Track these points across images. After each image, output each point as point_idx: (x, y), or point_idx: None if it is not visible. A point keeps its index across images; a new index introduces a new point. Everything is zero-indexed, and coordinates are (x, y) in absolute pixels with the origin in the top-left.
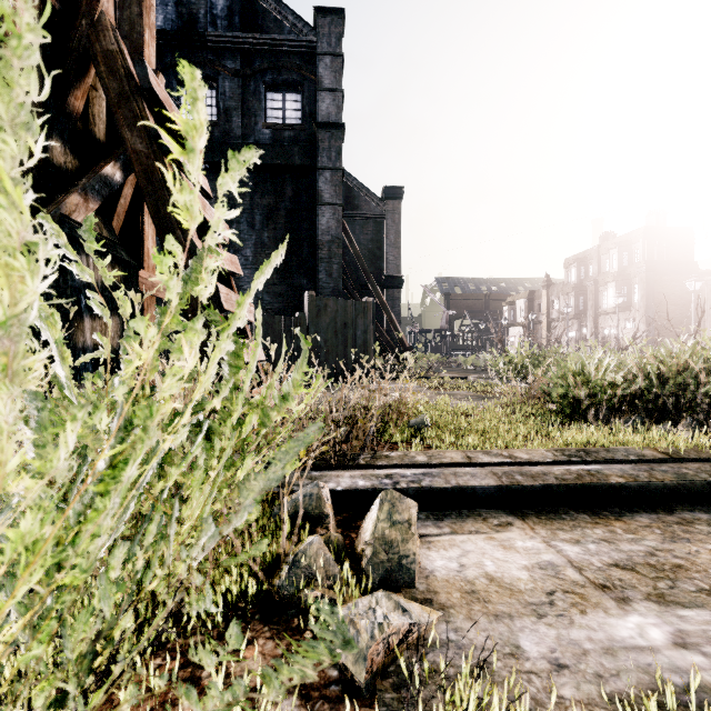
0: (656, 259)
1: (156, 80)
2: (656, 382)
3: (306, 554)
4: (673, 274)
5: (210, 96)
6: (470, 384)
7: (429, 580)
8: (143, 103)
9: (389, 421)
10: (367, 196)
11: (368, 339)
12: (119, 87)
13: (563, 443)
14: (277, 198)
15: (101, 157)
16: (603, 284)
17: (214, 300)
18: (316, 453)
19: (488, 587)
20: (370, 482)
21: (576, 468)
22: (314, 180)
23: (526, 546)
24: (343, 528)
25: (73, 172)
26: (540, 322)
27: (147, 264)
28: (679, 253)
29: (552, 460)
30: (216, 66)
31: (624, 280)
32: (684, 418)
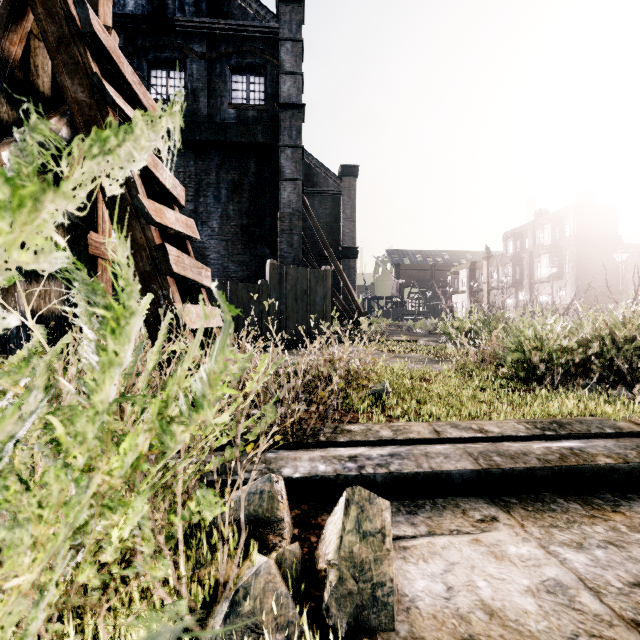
0: (584, 233)
1: (100, 25)
2: (609, 347)
3: (249, 593)
4: (600, 247)
5: (179, 77)
6: (423, 348)
7: (411, 616)
8: (85, 49)
9: (349, 388)
10: (325, 173)
11: (326, 305)
12: (58, 30)
13: (530, 413)
14: (241, 173)
15: (46, 111)
16: (538, 256)
17: (163, 262)
18: (266, 445)
19: (489, 627)
20: (332, 467)
21: (556, 445)
22: (276, 157)
23: (520, 553)
24: (301, 527)
25: (10, 124)
26: (481, 290)
27: (101, 228)
28: (605, 228)
29: (526, 434)
30: (184, 49)
31: (557, 252)
32: (639, 383)
